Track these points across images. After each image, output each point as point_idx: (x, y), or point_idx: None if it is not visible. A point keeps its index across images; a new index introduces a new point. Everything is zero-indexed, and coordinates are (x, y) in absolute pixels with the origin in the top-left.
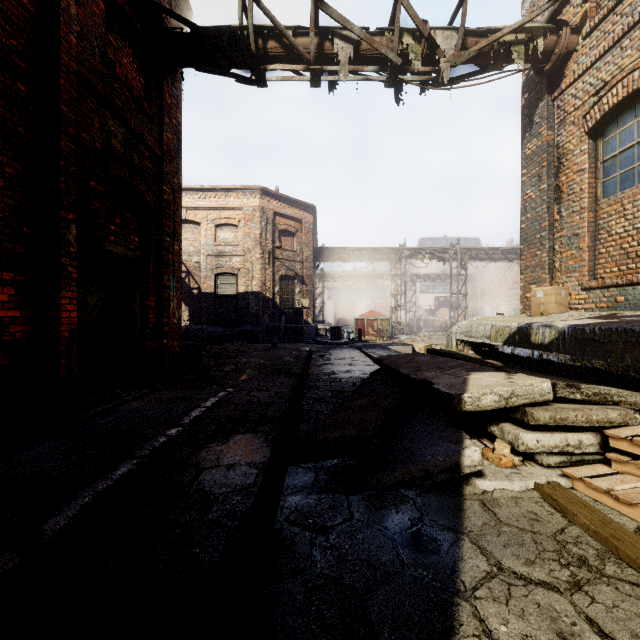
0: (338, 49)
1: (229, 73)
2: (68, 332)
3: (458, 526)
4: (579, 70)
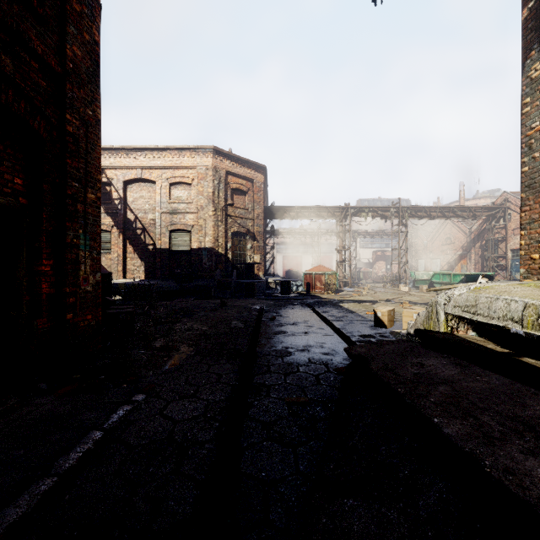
0: None
1: None
2: None
3: None
4: None
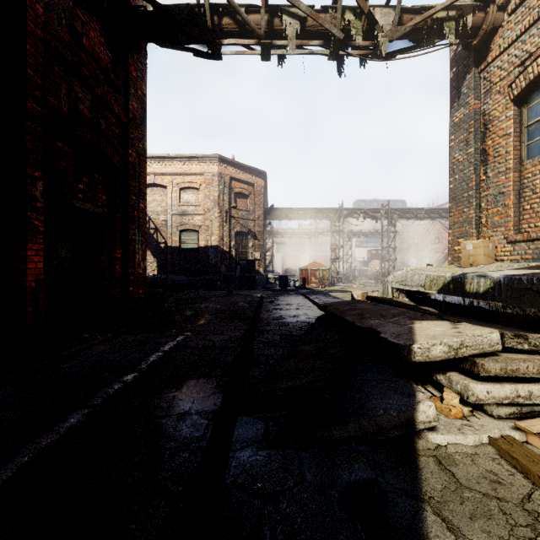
0: (286, 25)
1: (188, 48)
2: (34, 282)
3: (417, 491)
4: (505, 44)
